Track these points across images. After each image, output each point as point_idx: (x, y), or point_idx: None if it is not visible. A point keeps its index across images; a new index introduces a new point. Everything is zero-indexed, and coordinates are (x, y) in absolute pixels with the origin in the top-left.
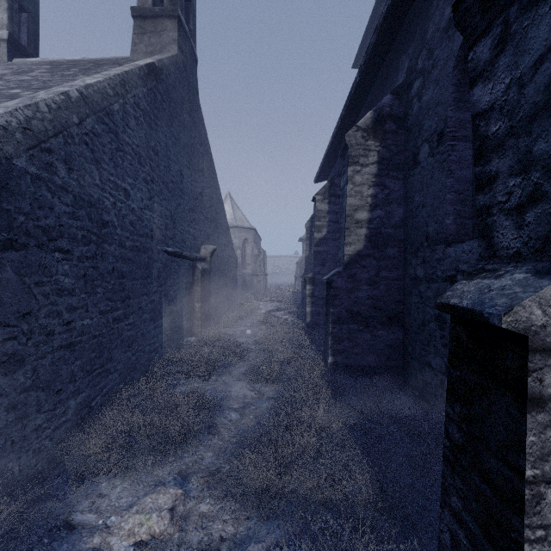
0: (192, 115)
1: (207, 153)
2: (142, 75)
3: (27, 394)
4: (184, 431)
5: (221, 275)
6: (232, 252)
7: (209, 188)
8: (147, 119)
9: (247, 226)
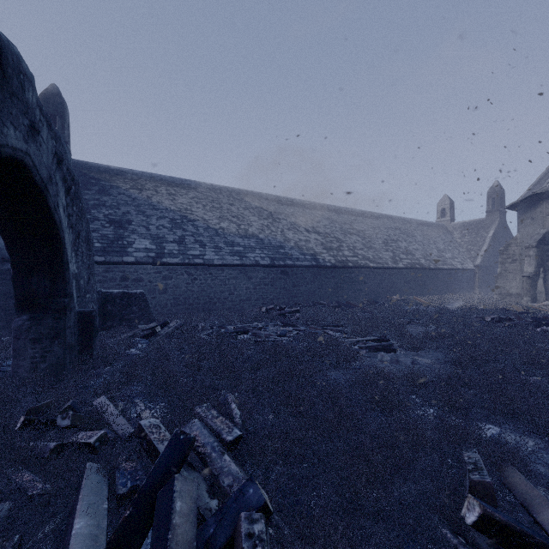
0: (503, 230)
1: (509, 236)
2: (491, 239)
3: (482, 286)
4: None
5: None
6: None
7: None
8: (492, 246)
9: None
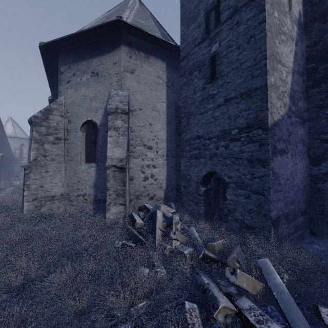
0: None
1: None
2: None
3: None
4: None
5: (6, 163)
6: (11, 154)
7: (0, 132)
8: None
9: (24, 137)
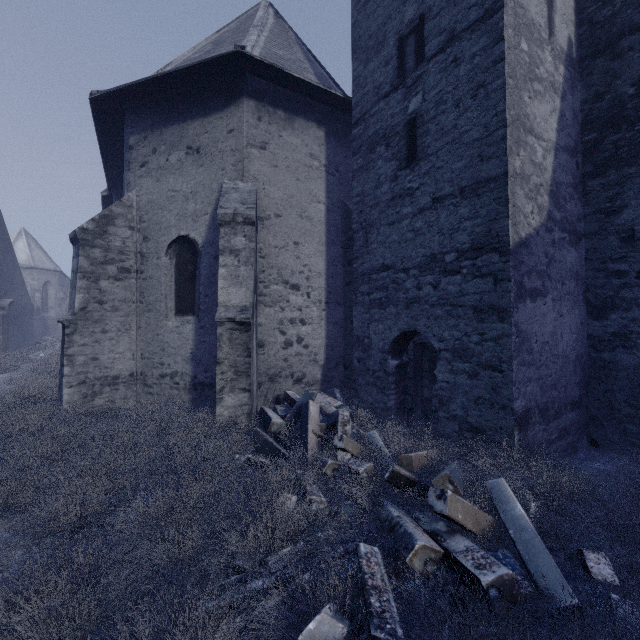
0: None
1: (5, 236)
2: None
3: None
4: (7, 368)
5: (18, 318)
6: (28, 301)
7: (7, 259)
8: None
9: (50, 268)
